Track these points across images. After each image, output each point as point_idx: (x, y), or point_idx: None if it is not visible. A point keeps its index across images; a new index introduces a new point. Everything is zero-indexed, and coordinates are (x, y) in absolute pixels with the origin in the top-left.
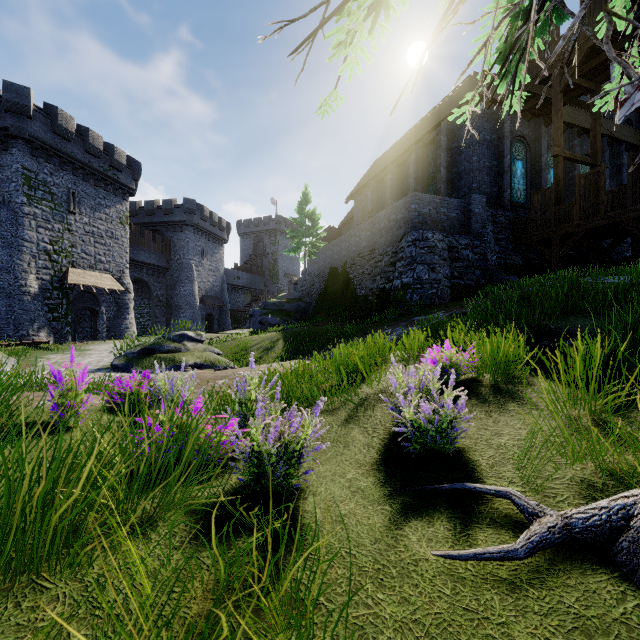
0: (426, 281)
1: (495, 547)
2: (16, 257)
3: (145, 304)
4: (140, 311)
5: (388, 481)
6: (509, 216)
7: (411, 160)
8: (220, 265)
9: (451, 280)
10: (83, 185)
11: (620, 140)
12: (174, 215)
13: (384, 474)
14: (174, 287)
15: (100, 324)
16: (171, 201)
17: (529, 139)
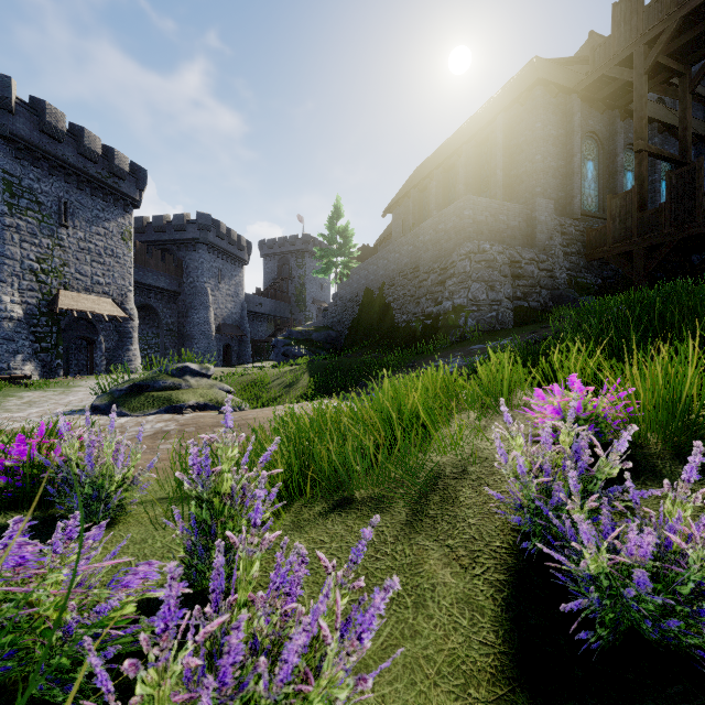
0: (484, 302)
1: None
2: None
3: (153, 333)
4: (147, 341)
5: None
6: (579, 226)
7: (460, 163)
8: (240, 289)
9: (513, 301)
10: (77, 194)
11: None
12: (186, 232)
13: None
14: (186, 314)
15: (98, 356)
16: (183, 216)
17: (602, 136)
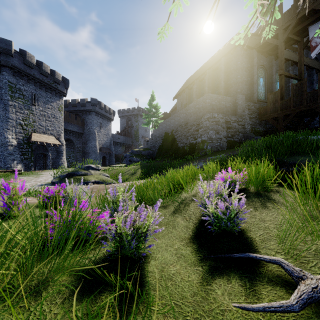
0: (214, 139)
1: (277, 302)
2: (5, 127)
3: (71, 151)
4: (69, 155)
5: (199, 250)
6: (256, 106)
7: (206, 78)
8: (109, 132)
9: (227, 138)
10: (39, 91)
11: (312, 67)
12: (86, 106)
13: (197, 245)
14: (86, 143)
15: (48, 161)
16: (84, 99)
17: (266, 67)
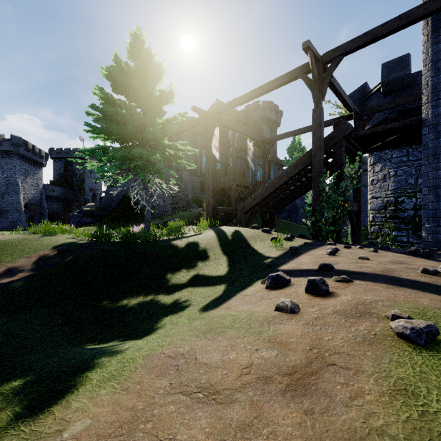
0: (161, 205)
1: None
2: None
3: None
4: None
5: None
6: (199, 179)
7: None
8: (40, 182)
9: (172, 205)
10: None
11: (244, 151)
12: (2, 146)
13: None
14: (2, 197)
15: None
16: None
17: None
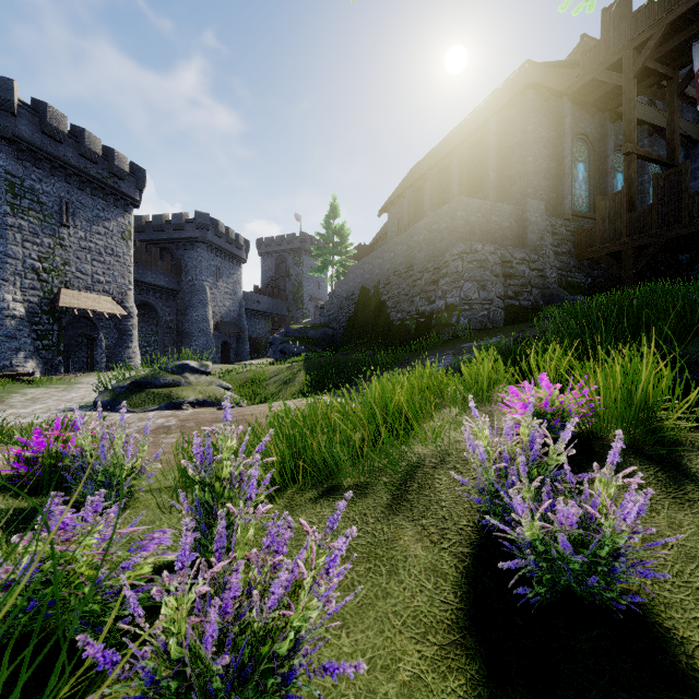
0: (475, 301)
1: None
2: None
3: (152, 331)
4: (147, 339)
5: (497, 695)
6: (570, 226)
7: (454, 164)
8: (237, 287)
9: (504, 300)
10: (78, 194)
11: (696, 140)
12: (185, 231)
13: (482, 666)
14: (185, 312)
15: (98, 353)
16: (182, 215)
17: (592, 138)
